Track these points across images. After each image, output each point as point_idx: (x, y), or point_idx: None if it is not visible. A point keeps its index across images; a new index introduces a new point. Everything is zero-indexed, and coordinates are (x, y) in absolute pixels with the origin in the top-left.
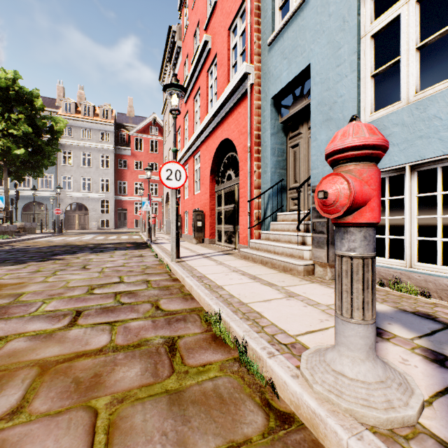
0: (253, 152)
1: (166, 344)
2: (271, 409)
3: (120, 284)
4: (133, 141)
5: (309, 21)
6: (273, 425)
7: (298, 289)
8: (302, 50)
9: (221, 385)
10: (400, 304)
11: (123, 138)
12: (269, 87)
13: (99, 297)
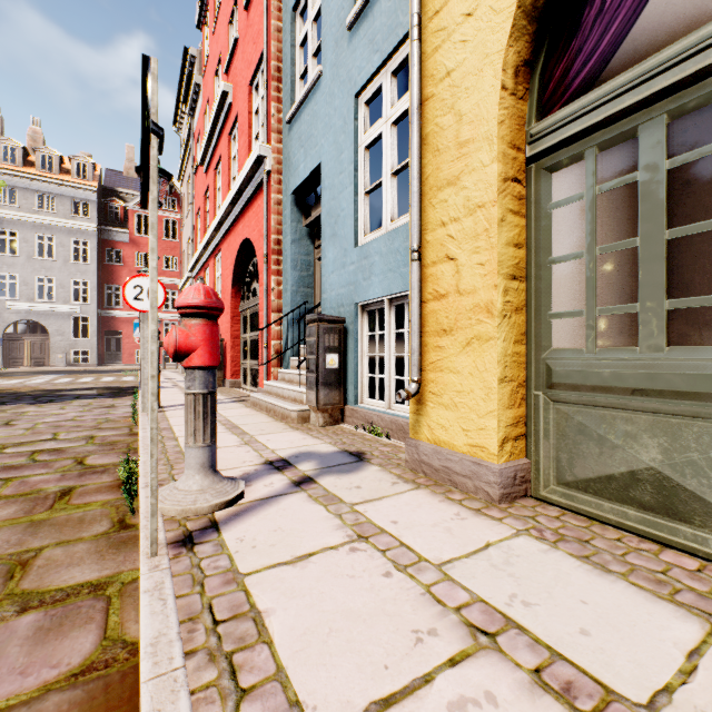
0: (271, 262)
1: (62, 492)
2: (122, 523)
3: (48, 442)
4: (133, 219)
5: (321, 109)
6: (111, 531)
7: (268, 437)
8: (316, 143)
9: (91, 514)
10: (352, 446)
11: (115, 214)
12: (289, 179)
13: (8, 456)
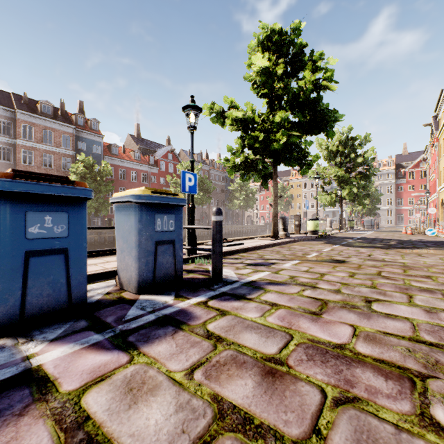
0: (437, 209)
1: None
2: None
3: None
4: (407, 174)
5: None
6: None
7: None
8: None
9: None
10: None
11: (400, 174)
12: None
13: None
